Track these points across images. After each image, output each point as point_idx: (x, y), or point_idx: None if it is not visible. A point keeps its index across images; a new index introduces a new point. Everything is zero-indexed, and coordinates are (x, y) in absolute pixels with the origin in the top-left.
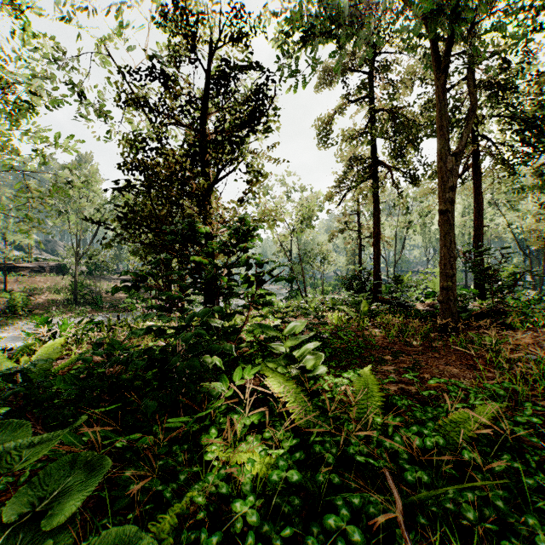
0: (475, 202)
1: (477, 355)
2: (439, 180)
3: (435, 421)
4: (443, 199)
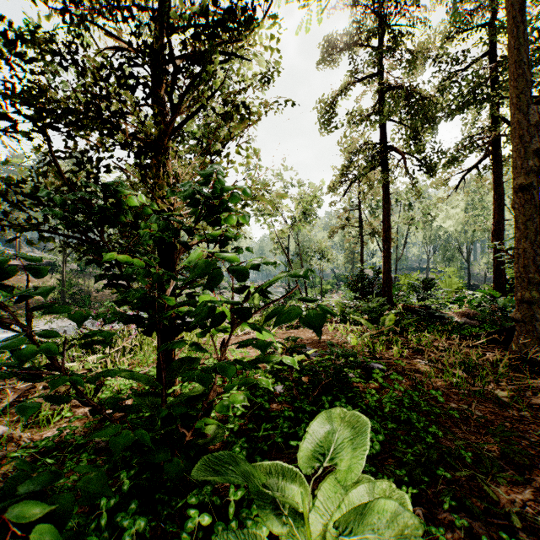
0: (494, 193)
1: None
2: (514, 142)
3: None
4: (521, 169)
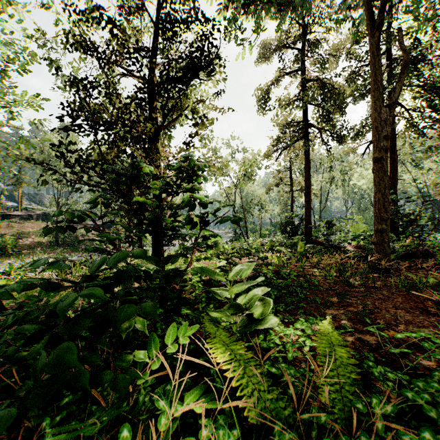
0: (390, 159)
1: (422, 297)
2: (374, 130)
3: (436, 407)
4: (377, 148)
